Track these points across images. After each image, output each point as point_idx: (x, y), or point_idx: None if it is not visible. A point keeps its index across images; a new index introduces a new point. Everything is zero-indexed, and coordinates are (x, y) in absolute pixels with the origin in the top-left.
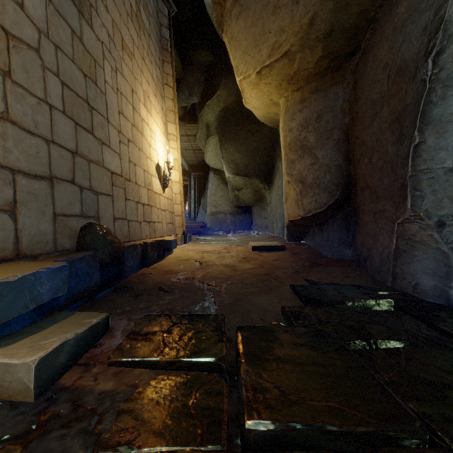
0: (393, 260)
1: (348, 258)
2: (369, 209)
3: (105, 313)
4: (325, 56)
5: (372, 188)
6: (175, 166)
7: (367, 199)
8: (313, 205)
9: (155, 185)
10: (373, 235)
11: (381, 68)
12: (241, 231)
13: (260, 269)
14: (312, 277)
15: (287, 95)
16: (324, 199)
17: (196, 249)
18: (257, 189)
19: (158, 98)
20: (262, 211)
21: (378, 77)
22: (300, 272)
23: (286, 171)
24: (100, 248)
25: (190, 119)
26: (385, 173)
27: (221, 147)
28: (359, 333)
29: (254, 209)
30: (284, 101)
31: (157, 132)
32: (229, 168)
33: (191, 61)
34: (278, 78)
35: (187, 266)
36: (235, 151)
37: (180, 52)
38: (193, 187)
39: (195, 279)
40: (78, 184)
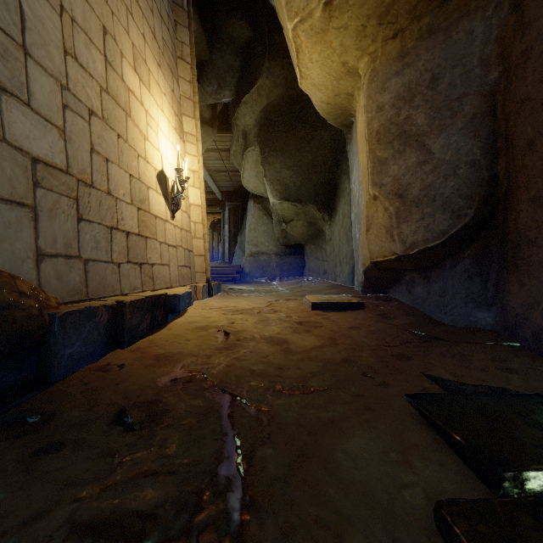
0: None
1: (486, 327)
2: None
3: None
4: None
5: None
6: (195, 182)
7: None
8: (420, 235)
9: (155, 204)
10: None
11: None
12: (289, 277)
13: (332, 348)
14: (439, 371)
15: (373, 49)
16: (442, 223)
17: (224, 306)
18: (313, 220)
19: (166, 73)
20: (318, 251)
21: None
22: (409, 357)
23: (371, 179)
24: None
25: (221, 126)
26: None
27: (263, 162)
28: None
29: (307, 249)
30: (367, 62)
31: (162, 122)
32: (275, 191)
33: (220, 36)
34: (362, 12)
35: (200, 343)
36: (282, 166)
37: (205, 21)
38: (228, 220)
39: (207, 378)
40: None
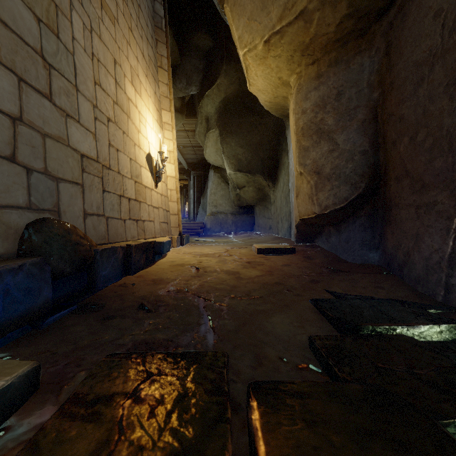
0: (448, 268)
1: (374, 263)
2: (408, 202)
3: (29, 364)
4: (351, 15)
5: (415, 175)
6: (171, 159)
7: (405, 191)
8: (331, 200)
9: (145, 177)
10: (414, 235)
11: (430, 17)
12: (242, 232)
13: (269, 277)
14: (336, 288)
15: (299, 70)
16: (345, 192)
17: (193, 252)
18: (261, 187)
19: (151, 80)
20: (265, 211)
21: (425, 30)
22: (319, 281)
23: (298, 161)
24: (55, 252)
25: (188, 112)
26: (437, 154)
27: (221, 141)
28: (454, 397)
29: (257, 209)
30: (295, 79)
31: (148, 117)
32: (230, 164)
33: (189, 45)
34: (290, 48)
35: (180, 273)
36: (237, 145)
37: (177, 35)
38: (192, 186)
39: (188, 291)
40: (22, 163)
